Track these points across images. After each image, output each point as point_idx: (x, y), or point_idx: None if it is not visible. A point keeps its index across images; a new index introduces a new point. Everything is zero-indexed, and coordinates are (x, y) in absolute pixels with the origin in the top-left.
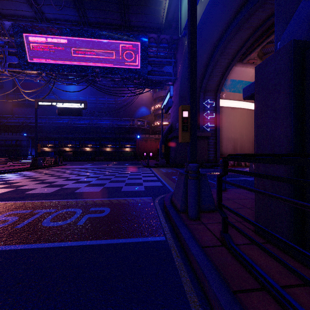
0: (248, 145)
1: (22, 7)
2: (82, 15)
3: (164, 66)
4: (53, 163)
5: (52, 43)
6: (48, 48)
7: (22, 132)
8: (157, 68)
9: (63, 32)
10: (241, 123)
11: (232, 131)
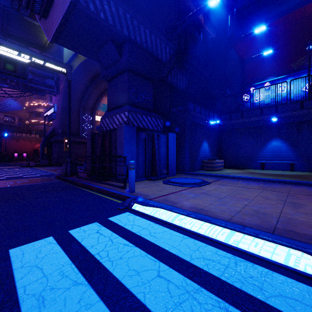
0: None
1: None
2: None
3: (47, 78)
4: None
5: None
6: None
7: None
8: (39, 78)
9: None
10: None
11: None
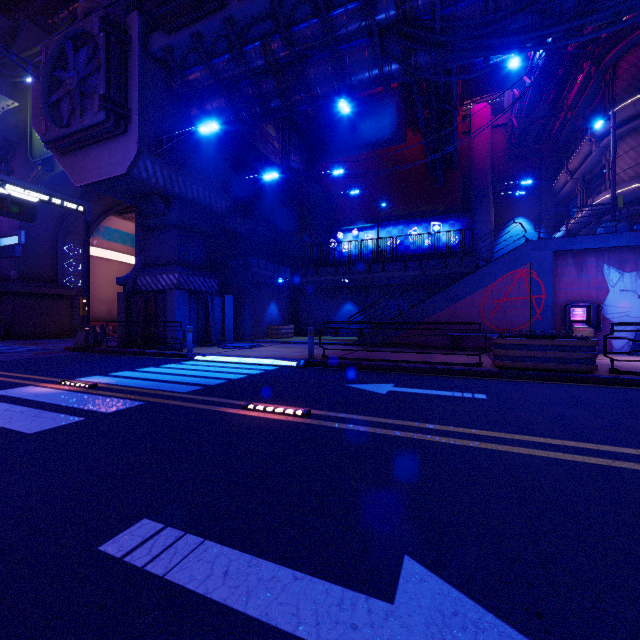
0: None
1: None
2: None
3: None
4: None
5: None
6: None
7: None
8: None
9: None
10: None
11: (107, 290)
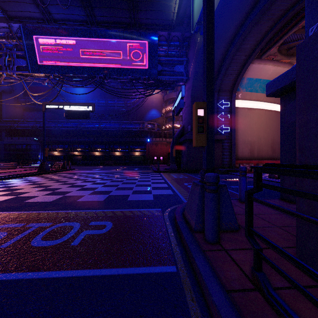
0: (266, 149)
1: (29, 8)
2: (89, 14)
3: (176, 65)
4: (61, 168)
5: (59, 45)
6: (55, 50)
7: (32, 137)
8: (168, 68)
9: (71, 33)
10: (258, 125)
11: (248, 134)
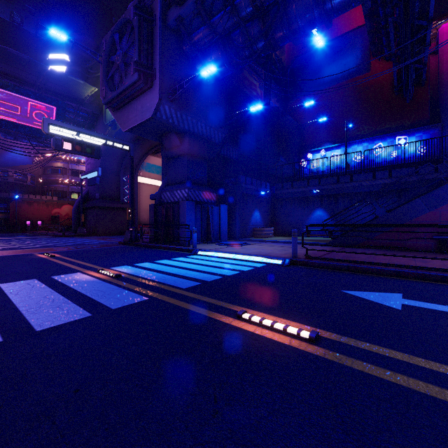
0: None
1: None
2: None
3: None
4: None
5: None
6: None
7: None
8: None
9: None
10: None
11: (148, 204)
